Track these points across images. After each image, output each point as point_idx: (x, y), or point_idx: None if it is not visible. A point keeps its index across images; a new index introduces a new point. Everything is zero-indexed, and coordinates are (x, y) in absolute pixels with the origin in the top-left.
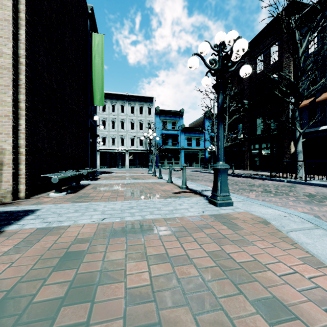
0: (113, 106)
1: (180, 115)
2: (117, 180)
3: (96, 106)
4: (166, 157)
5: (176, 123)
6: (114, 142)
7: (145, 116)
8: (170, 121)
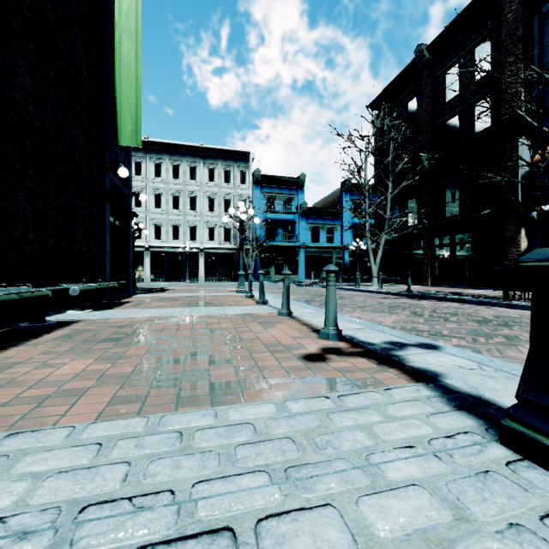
0: (175, 167)
1: (299, 185)
2: (158, 309)
3: (130, 154)
4: (273, 261)
5: (290, 201)
6: (177, 234)
7: (235, 186)
8: (281, 197)
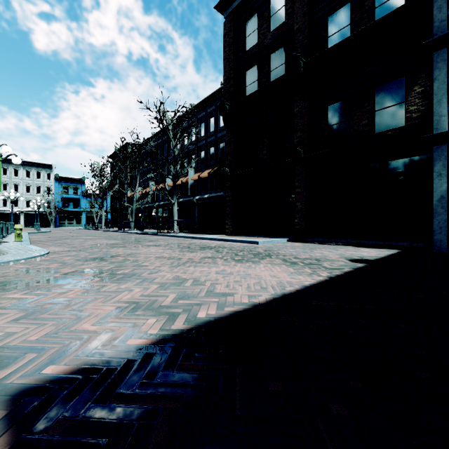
0: (4, 169)
1: (82, 182)
2: None
3: None
4: (67, 218)
5: (77, 189)
6: (5, 204)
7: (44, 180)
8: (72, 187)
